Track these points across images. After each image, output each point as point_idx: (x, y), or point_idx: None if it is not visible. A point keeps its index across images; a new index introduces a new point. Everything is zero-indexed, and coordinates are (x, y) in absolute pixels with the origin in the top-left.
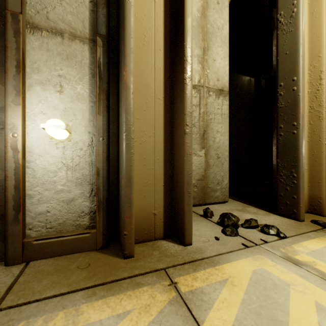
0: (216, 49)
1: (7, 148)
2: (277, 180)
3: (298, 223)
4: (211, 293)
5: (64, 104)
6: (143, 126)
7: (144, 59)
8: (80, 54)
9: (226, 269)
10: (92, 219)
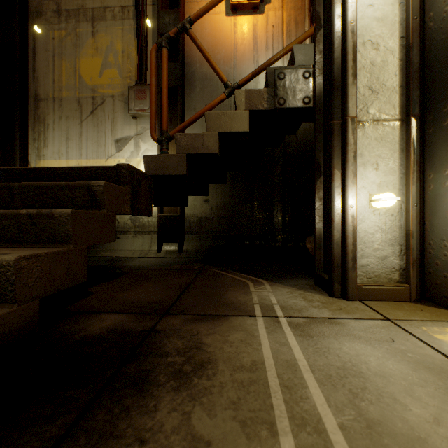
0: None
1: (347, 216)
2: None
3: None
4: None
5: (379, 178)
6: None
7: None
8: (391, 135)
9: None
10: (401, 275)
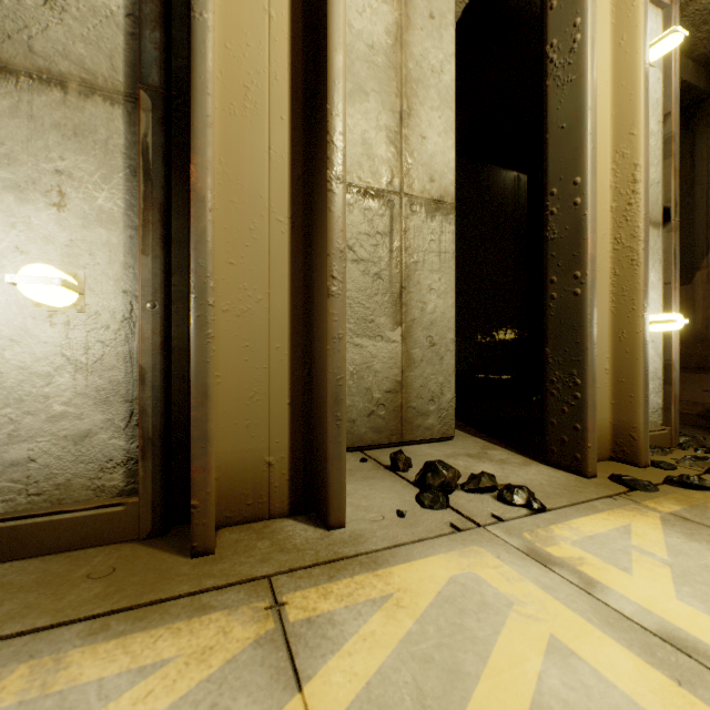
0: (427, 115)
1: None
2: (546, 392)
3: (582, 481)
4: (348, 623)
5: (69, 232)
6: (243, 278)
7: (246, 138)
8: (104, 127)
9: (396, 576)
10: (132, 475)
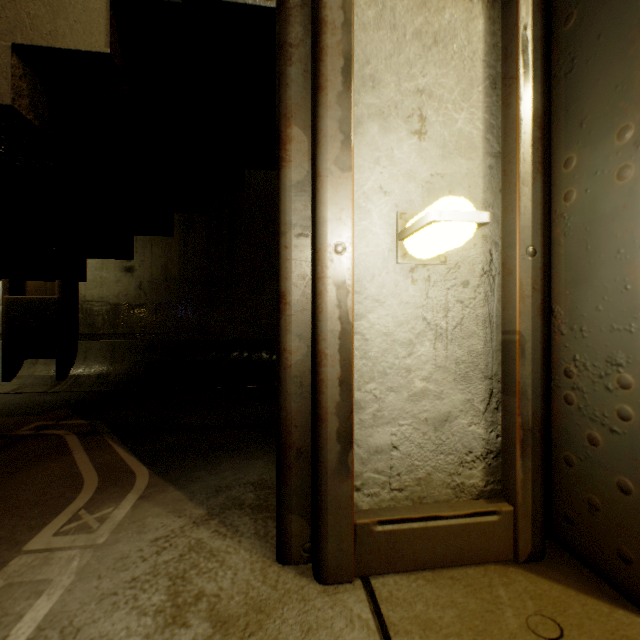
0: None
1: (324, 284)
2: None
3: None
4: None
5: (429, 166)
6: None
7: None
8: (462, 30)
9: None
10: (490, 472)
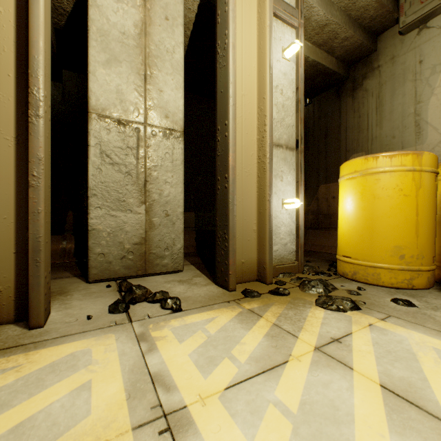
0: (164, 77)
1: None
2: (216, 243)
3: (224, 293)
4: None
5: None
6: None
7: None
8: None
9: (39, 354)
10: None
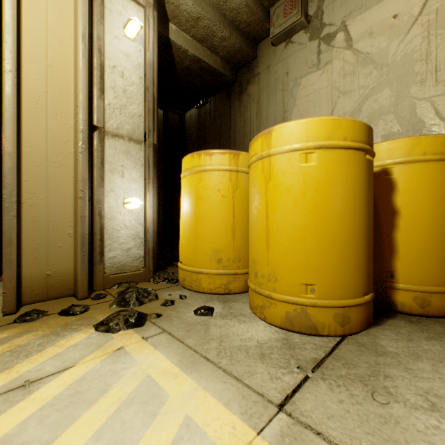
0: None
1: None
2: None
3: None
4: None
5: None
6: None
7: None
8: None
9: None
10: None
